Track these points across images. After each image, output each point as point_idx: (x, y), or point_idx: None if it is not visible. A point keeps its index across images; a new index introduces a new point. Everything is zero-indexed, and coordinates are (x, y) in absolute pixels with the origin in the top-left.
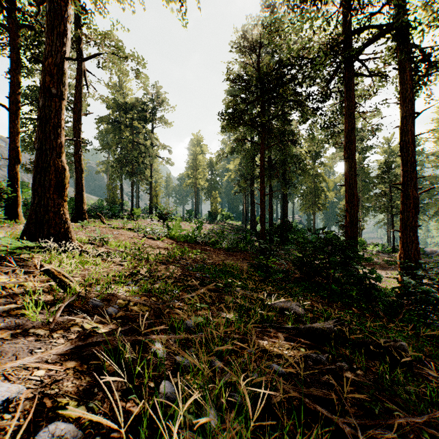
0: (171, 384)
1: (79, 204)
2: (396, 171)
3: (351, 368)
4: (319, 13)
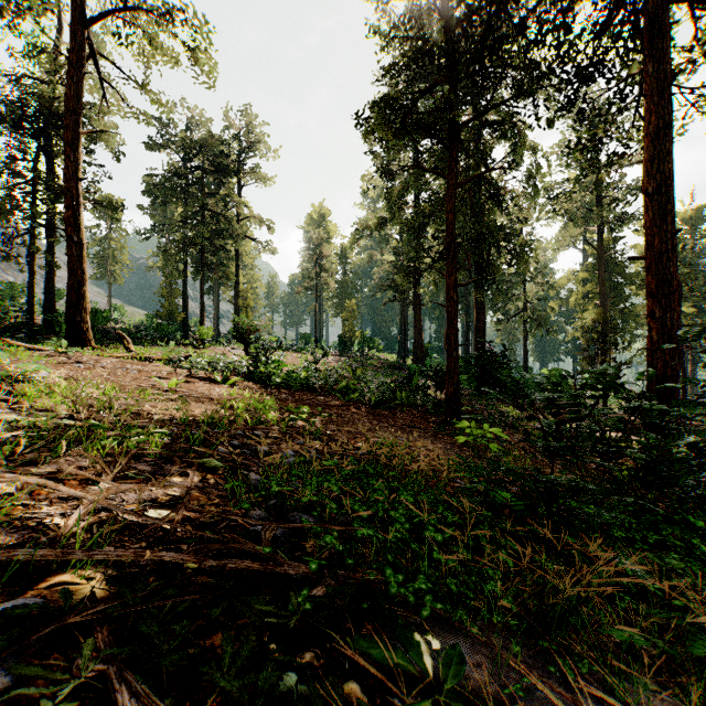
0: None
1: (74, 312)
2: None
3: None
4: None
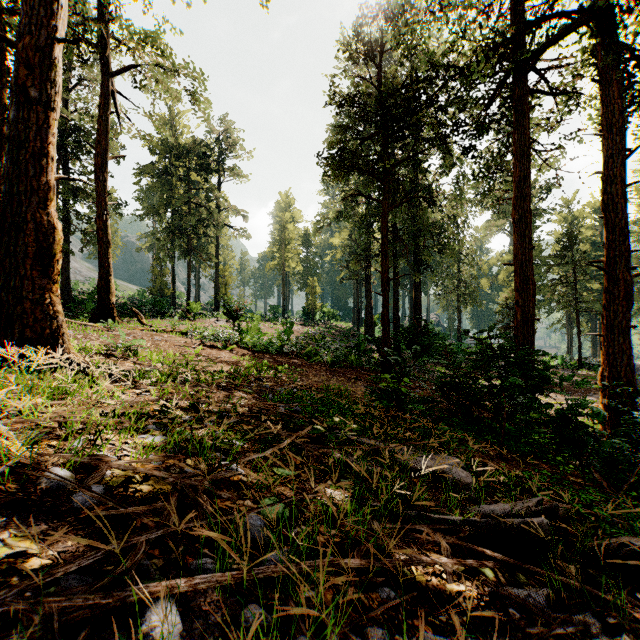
0: None
1: (104, 295)
2: (580, 247)
3: (603, 625)
4: None
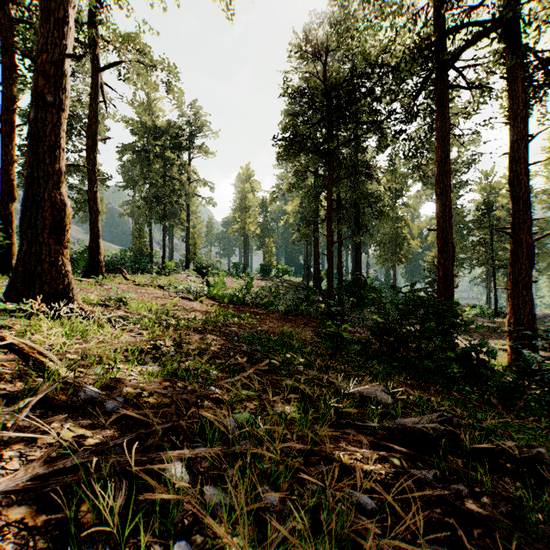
0: (189, 548)
1: (95, 255)
2: (497, 213)
3: (472, 493)
4: (402, 8)
